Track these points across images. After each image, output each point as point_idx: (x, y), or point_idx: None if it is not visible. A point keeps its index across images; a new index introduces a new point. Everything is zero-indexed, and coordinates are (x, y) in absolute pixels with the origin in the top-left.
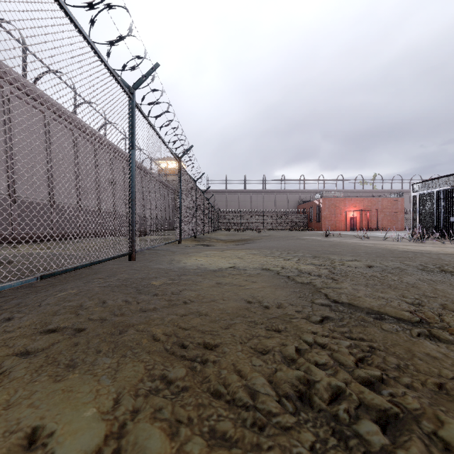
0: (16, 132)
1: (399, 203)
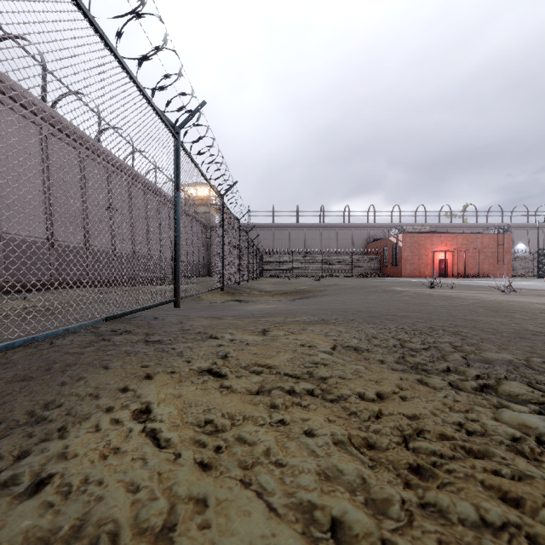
0: None
1: (504, 241)
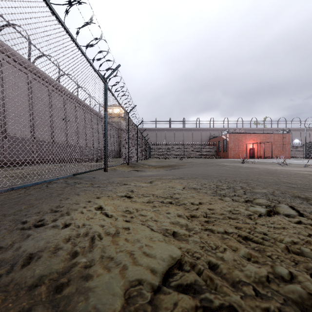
0: None
1: (286, 138)
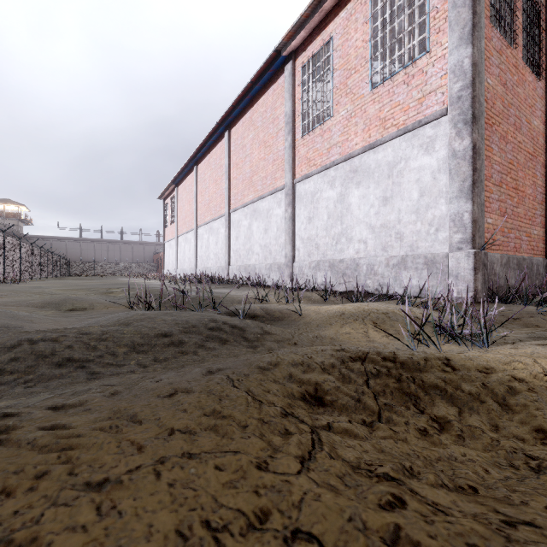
0: None
1: None
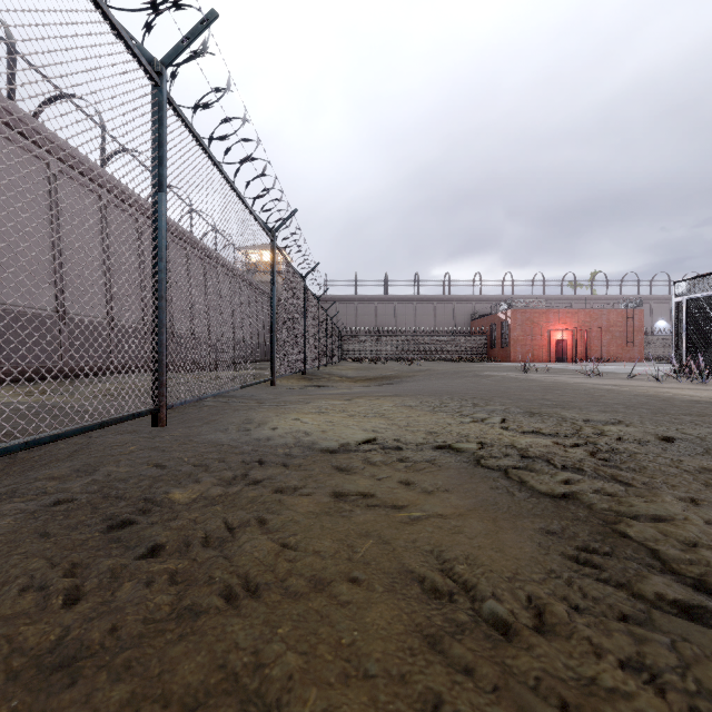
0: None
1: (635, 318)
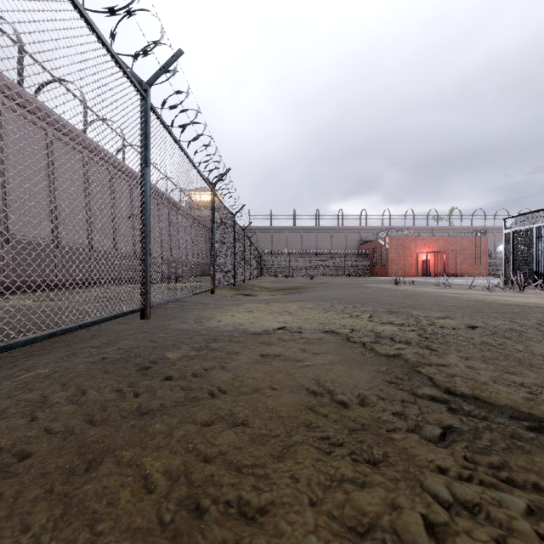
0: (10, 153)
1: (481, 244)
